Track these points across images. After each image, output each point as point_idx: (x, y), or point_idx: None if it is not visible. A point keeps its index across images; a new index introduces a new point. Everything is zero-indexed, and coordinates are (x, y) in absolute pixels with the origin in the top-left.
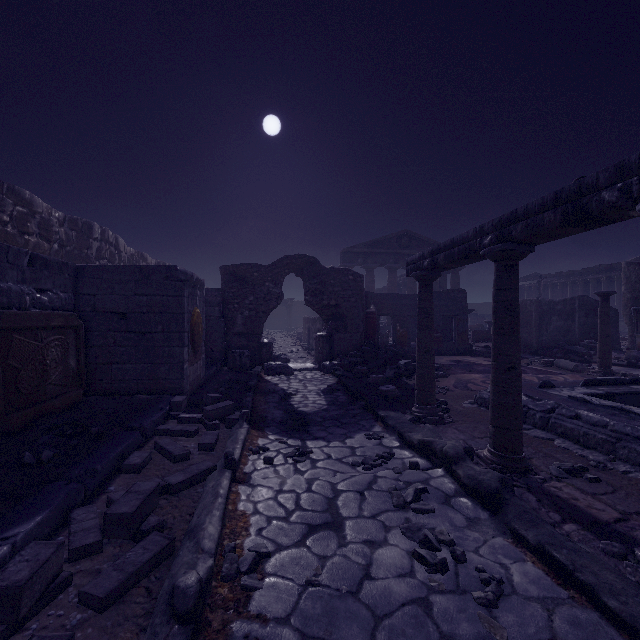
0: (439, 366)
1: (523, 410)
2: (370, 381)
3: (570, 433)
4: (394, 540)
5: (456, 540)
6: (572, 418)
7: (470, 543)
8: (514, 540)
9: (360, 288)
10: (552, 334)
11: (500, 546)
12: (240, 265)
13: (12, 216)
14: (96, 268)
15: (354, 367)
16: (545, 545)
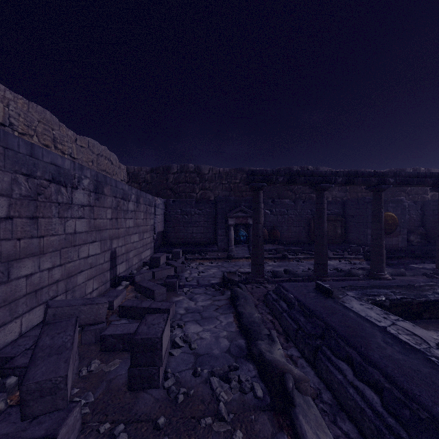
0: None
1: None
2: None
3: None
4: None
5: None
6: None
7: None
8: None
9: None
10: None
11: None
12: None
13: None
14: (347, 201)
15: None
16: None
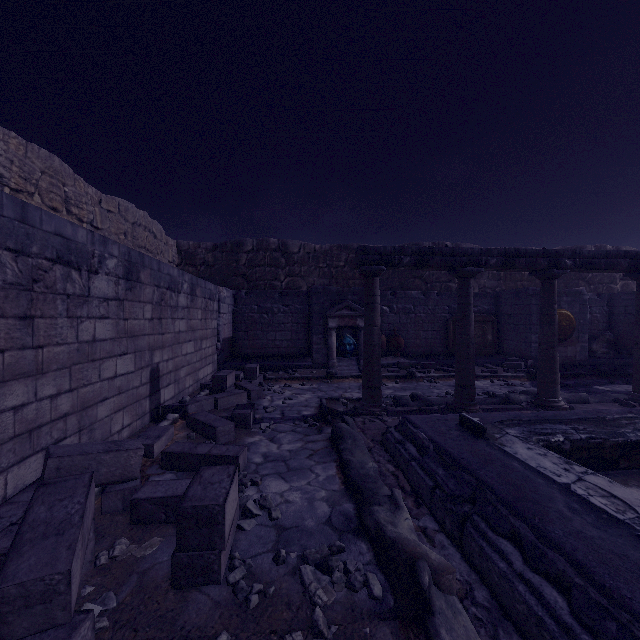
0: None
1: None
2: None
3: None
4: None
5: None
6: None
7: None
8: None
9: None
10: None
11: None
12: None
13: None
14: (501, 293)
15: None
16: None
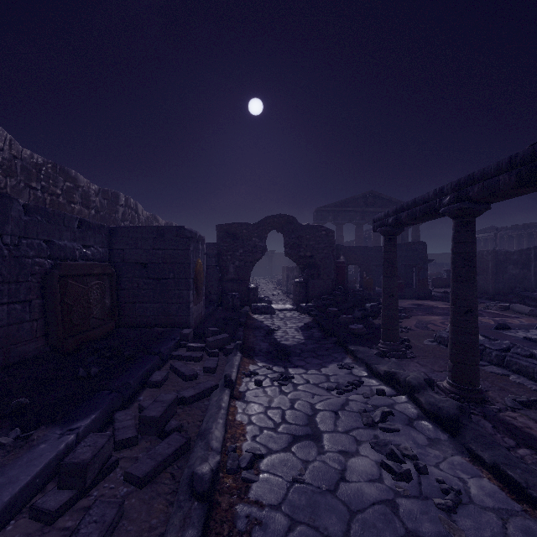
0: (401, 309)
1: (480, 348)
2: (341, 320)
3: (525, 370)
4: (364, 452)
5: (419, 455)
6: (527, 357)
7: (431, 459)
8: (471, 459)
9: (331, 242)
10: (508, 281)
11: (458, 463)
12: (232, 224)
13: (63, 190)
14: (124, 229)
15: (326, 308)
16: (500, 464)
